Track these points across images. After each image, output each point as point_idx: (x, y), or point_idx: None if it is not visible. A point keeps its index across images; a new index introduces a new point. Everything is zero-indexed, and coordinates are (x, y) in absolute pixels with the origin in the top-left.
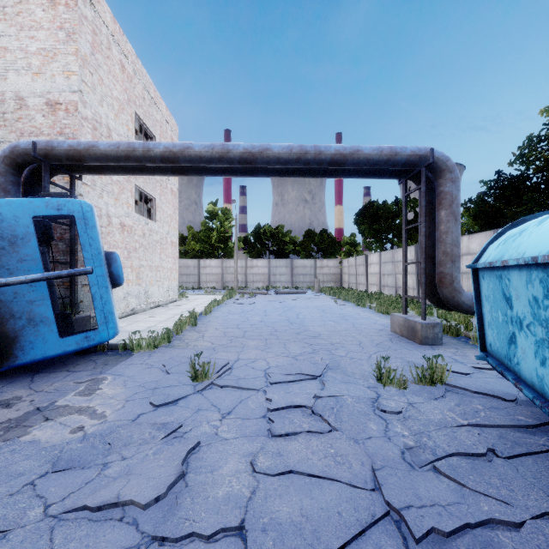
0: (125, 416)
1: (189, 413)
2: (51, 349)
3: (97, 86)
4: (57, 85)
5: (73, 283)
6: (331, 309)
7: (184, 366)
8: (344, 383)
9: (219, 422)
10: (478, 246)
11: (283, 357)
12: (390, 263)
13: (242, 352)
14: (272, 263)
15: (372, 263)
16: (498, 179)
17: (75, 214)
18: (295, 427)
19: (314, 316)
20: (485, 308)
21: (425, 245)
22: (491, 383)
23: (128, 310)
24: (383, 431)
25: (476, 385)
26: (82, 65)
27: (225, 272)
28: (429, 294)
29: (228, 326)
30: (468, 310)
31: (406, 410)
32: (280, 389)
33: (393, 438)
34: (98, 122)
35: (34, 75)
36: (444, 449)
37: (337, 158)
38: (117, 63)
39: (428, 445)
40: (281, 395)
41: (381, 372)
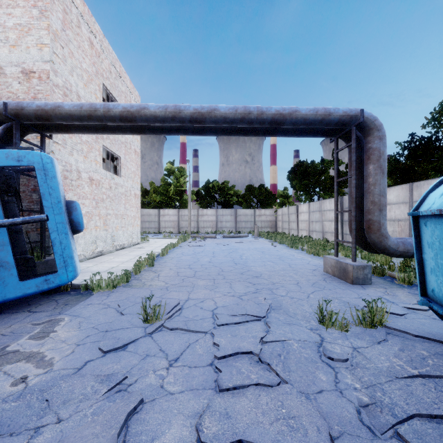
0: (72, 364)
1: (136, 359)
2: (11, 292)
3: (67, 58)
4: (31, 56)
5: (43, 229)
6: (269, 250)
7: (138, 307)
8: (287, 325)
9: (165, 371)
10: (395, 197)
11: (229, 296)
12: (318, 212)
13: (192, 291)
14: (219, 212)
15: (302, 212)
16: (412, 140)
17: (34, 165)
18: (243, 379)
19: (255, 257)
20: (426, 254)
21: (356, 196)
22: (427, 324)
23: (96, 252)
24: (334, 383)
25: (414, 327)
26: (54, 39)
27: (180, 219)
28: (357, 239)
29: (181, 266)
30: (394, 253)
31: (352, 356)
32: (226, 331)
33: (345, 392)
34: (68, 89)
35: (11, 47)
36: (403, 409)
37: (277, 117)
38: (86, 39)
39: (384, 402)
40: (228, 338)
41: (323, 315)
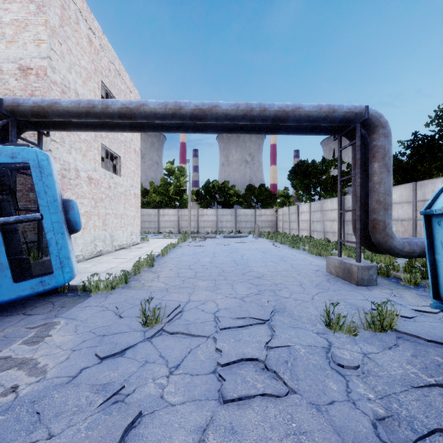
0: (66, 371)
1: (135, 366)
2: (5, 294)
3: (65, 55)
4: (29, 52)
5: (40, 229)
6: (270, 251)
7: (137, 309)
8: (293, 329)
9: (165, 380)
10: (398, 197)
11: (231, 298)
12: (319, 212)
13: (193, 293)
14: (219, 212)
15: (303, 212)
16: (415, 139)
17: (29, 162)
18: (248, 388)
19: (256, 258)
20: (440, 255)
21: (360, 194)
22: (438, 328)
23: (95, 252)
24: (345, 393)
25: (425, 331)
26: (51, 35)
27: (180, 219)
28: (361, 239)
29: (181, 267)
30: (399, 253)
31: (362, 363)
32: (229, 335)
33: (358, 403)
34: (66, 86)
35: (8, 43)
36: (423, 423)
37: (280, 114)
38: (85, 36)
39: (402, 415)
40: (231, 343)
41: (330, 318)
